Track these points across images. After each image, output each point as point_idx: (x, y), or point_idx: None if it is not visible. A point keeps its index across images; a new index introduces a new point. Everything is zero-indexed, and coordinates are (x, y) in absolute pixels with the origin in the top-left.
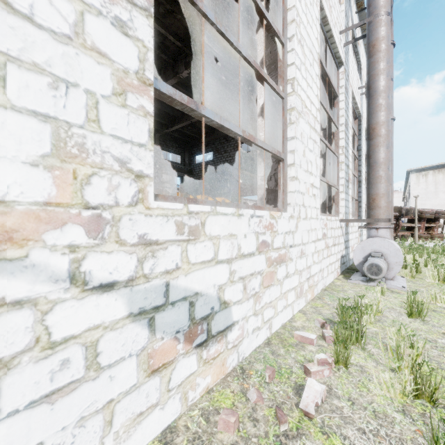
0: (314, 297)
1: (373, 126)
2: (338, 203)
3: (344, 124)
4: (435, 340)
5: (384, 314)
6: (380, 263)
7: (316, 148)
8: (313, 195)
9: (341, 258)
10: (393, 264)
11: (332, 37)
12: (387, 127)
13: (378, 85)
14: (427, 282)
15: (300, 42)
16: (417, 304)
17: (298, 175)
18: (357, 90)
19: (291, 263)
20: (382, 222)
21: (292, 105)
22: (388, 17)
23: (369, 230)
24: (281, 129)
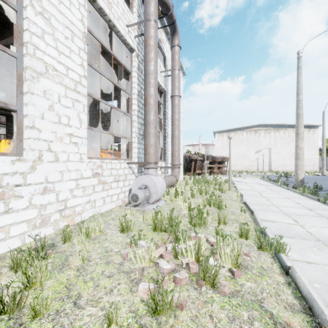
0: (74, 224)
1: (146, 97)
2: (131, 150)
3: (136, 93)
4: (112, 250)
5: (108, 232)
6: (138, 193)
7: (80, 106)
8: (74, 143)
9: (131, 190)
10: (153, 193)
11: (115, 26)
12: (154, 99)
13: (148, 68)
14: (176, 203)
15: (42, 14)
16: (127, 223)
17: (37, 125)
18: (158, 72)
19: (19, 200)
20: (151, 164)
21: (26, 64)
22: (155, 23)
23: (144, 170)
24: (16, 84)
